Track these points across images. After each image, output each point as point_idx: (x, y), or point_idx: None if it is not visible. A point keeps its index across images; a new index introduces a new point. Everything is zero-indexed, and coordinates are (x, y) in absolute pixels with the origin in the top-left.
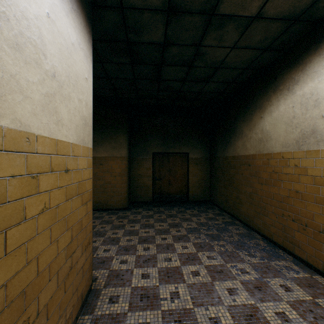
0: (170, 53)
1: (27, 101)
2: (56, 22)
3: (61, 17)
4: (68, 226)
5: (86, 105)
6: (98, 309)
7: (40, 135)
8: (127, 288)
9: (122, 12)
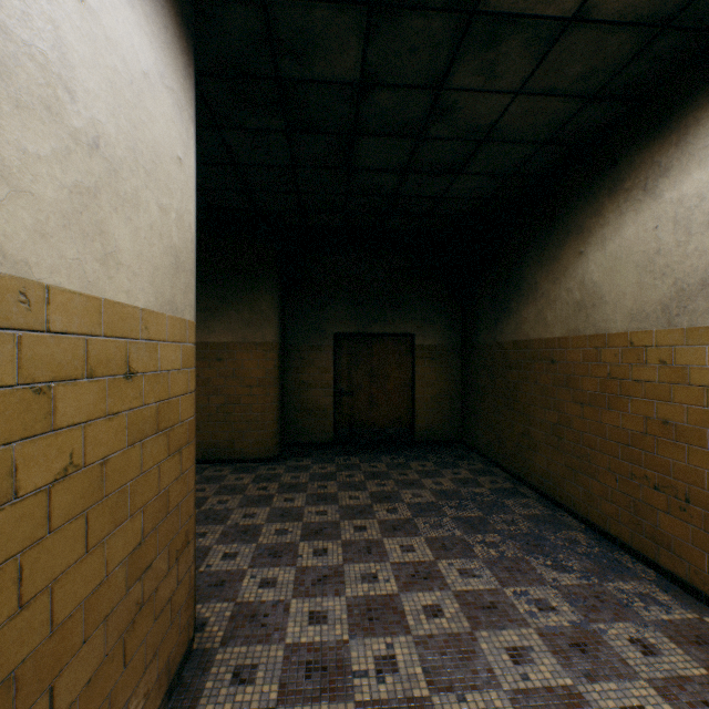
0: (375, 106)
1: (20, 201)
2: (103, 16)
3: (115, 7)
4: (132, 507)
5: (180, 220)
6: (207, 699)
7: (59, 288)
8: (276, 648)
9: (263, 8)
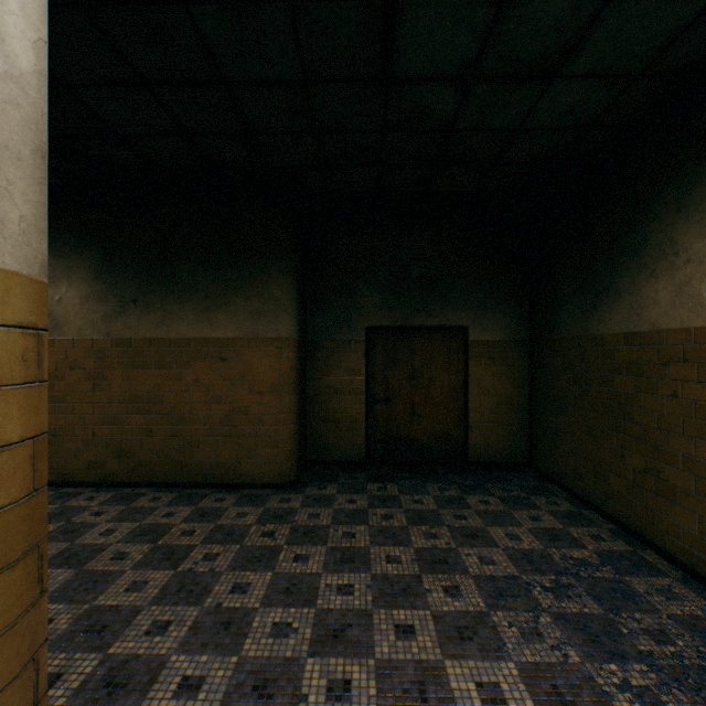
0: None
1: None
2: None
3: None
4: None
5: None
6: None
7: None
8: None
9: None
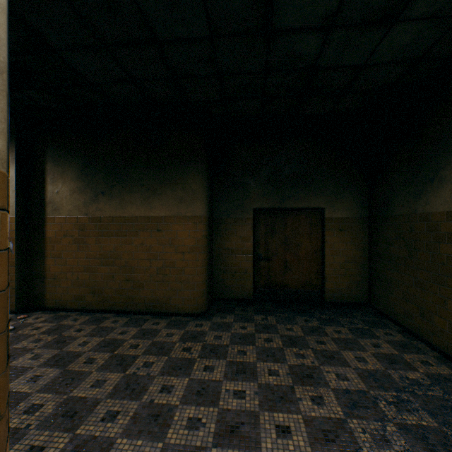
0: None
1: None
2: None
3: None
4: None
5: None
6: None
7: None
8: None
9: None
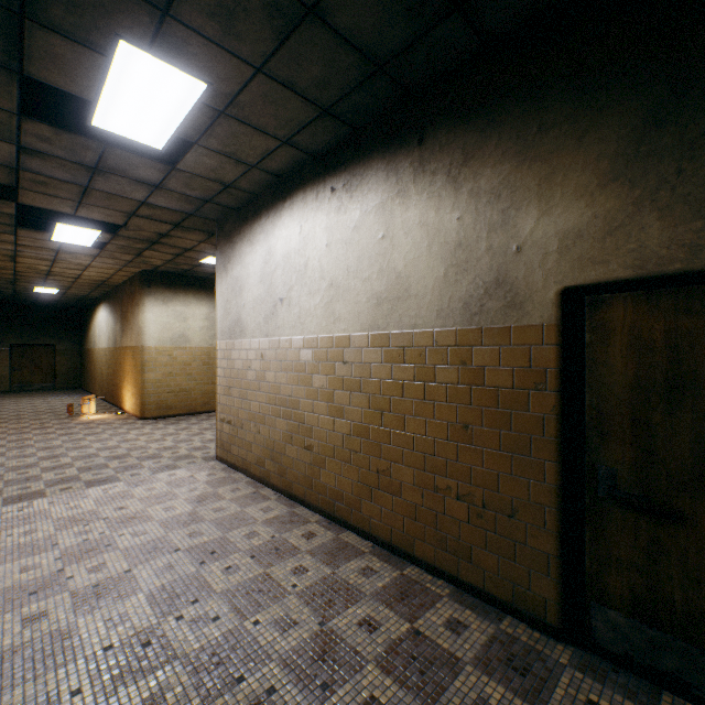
0: (21, 296)
1: None
2: None
3: None
4: None
5: None
6: None
7: None
8: None
9: None
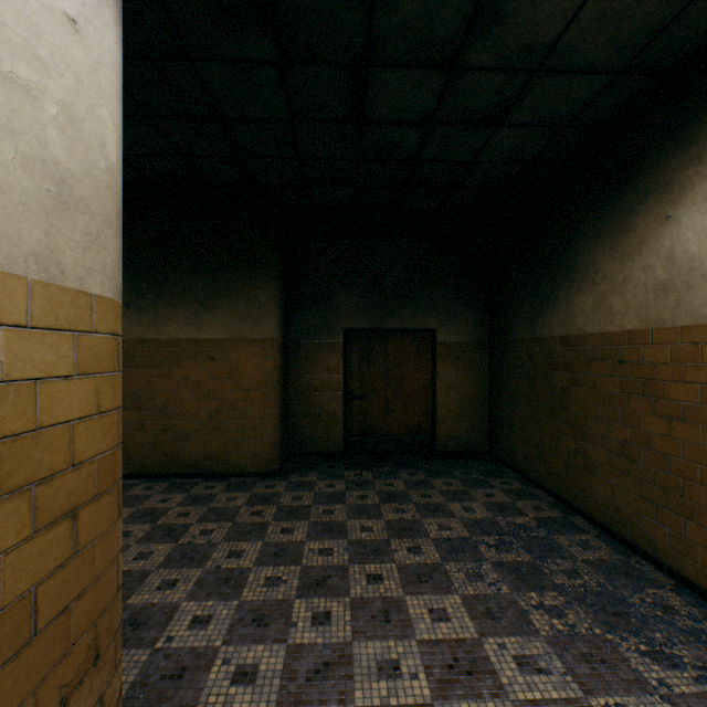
0: (396, 13)
1: None
2: None
3: None
4: None
5: (72, 124)
6: None
7: None
8: None
9: None
